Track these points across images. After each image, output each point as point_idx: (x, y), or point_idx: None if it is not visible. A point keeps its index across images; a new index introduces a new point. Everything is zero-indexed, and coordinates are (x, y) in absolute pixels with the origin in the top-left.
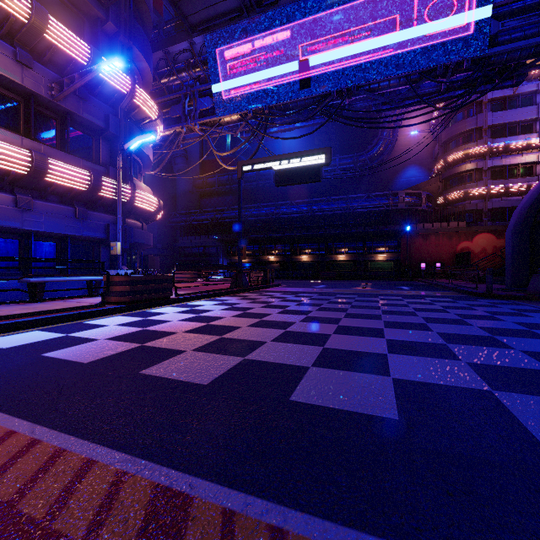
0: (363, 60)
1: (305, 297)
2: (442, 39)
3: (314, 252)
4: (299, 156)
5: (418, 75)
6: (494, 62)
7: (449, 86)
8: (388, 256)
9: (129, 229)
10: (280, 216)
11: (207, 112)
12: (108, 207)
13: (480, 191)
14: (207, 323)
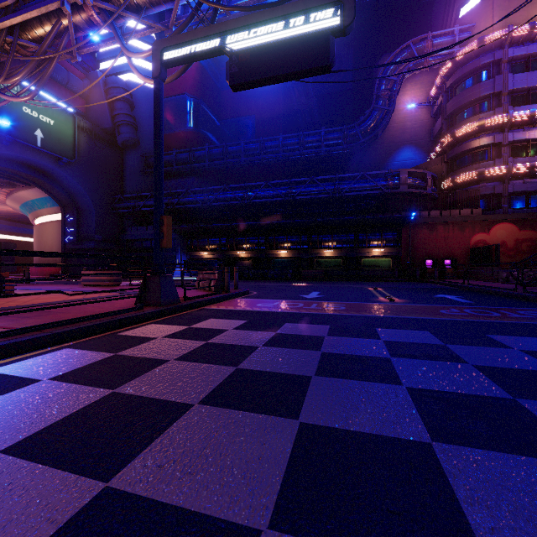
0: None
1: (304, 347)
2: None
3: (294, 246)
4: (282, 16)
5: None
6: None
7: None
8: (386, 251)
9: None
10: (252, 201)
11: None
12: None
13: (499, 170)
14: None
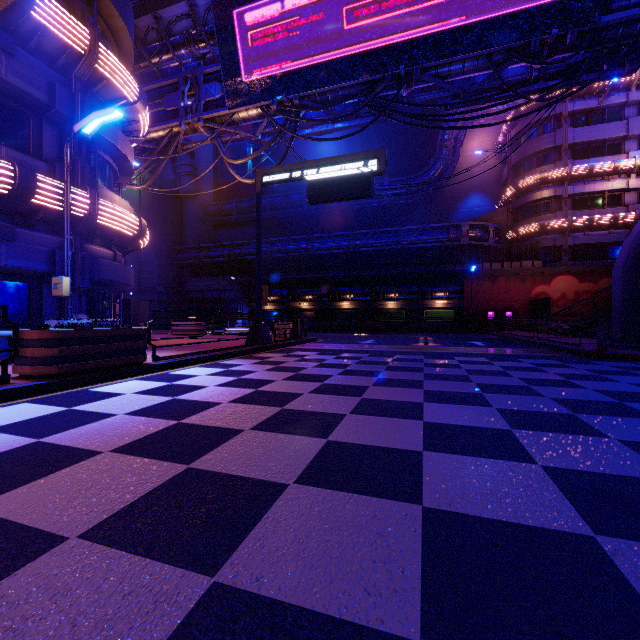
0: (429, 30)
1: (352, 359)
2: (539, 1)
3: (357, 298)
4: (342, 161)
5: (503, 55)
6: (604, 37)
7: (542, 73)
8: (448, 302)
9: (91, 260)
10: (315, 252)
11: (215, 104)
12: (54, 224)
13: (559, 223)
14: (179, 421)
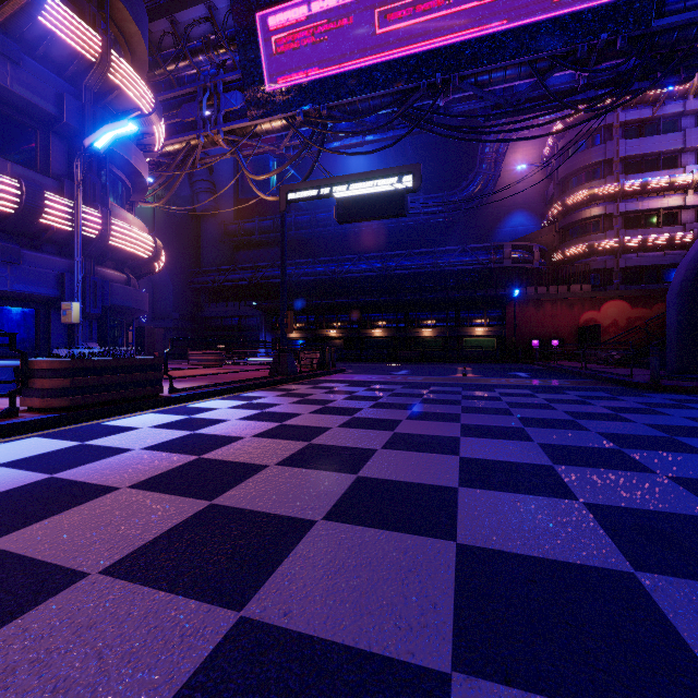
0: (468, 35)
1: (384, 391)
2: (586, 4)
3: (390, 325)
4: (374, 177)
5: (548, 62)
6: (658, 43)
7: (590, 81)
8: (489, 330)
9: (102, 284)
10: (344, 275)
11: (235, 115)
12: (63, 245)
13: (610, 243)
14: (200, 456)
